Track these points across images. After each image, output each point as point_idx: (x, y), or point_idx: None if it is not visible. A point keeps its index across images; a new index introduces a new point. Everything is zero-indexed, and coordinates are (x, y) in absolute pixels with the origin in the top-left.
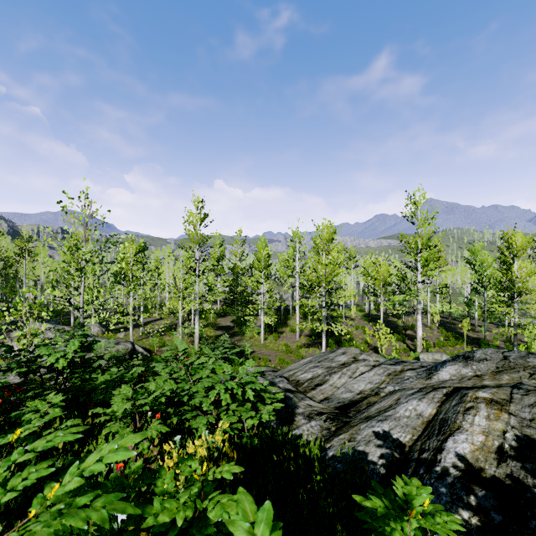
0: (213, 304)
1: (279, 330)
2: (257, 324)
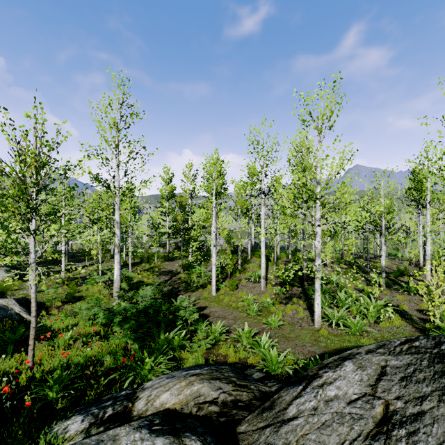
0: (164, 247)
1: (236, 276)
2: (208, 268)
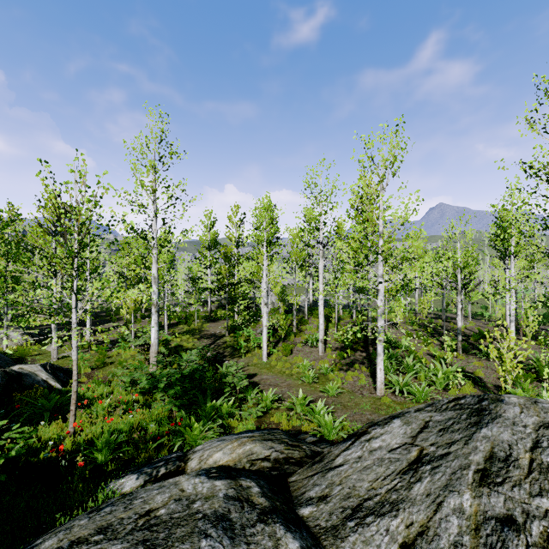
0: (205, 306)
1: (290, 339)
2: (258, 331)
